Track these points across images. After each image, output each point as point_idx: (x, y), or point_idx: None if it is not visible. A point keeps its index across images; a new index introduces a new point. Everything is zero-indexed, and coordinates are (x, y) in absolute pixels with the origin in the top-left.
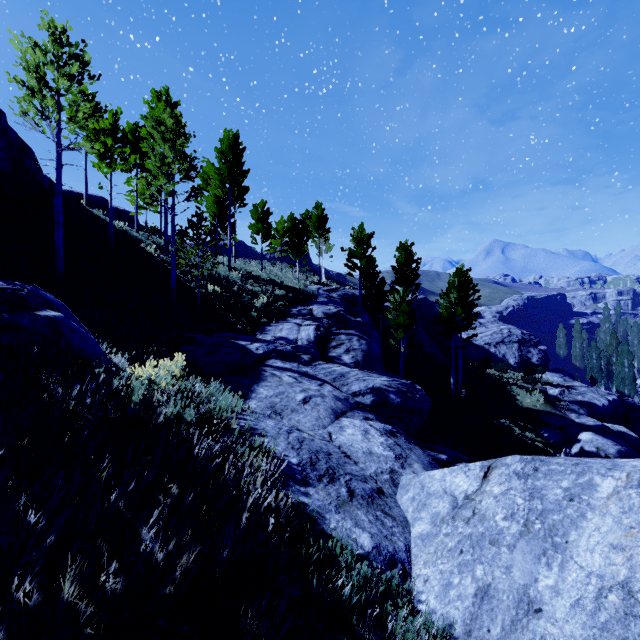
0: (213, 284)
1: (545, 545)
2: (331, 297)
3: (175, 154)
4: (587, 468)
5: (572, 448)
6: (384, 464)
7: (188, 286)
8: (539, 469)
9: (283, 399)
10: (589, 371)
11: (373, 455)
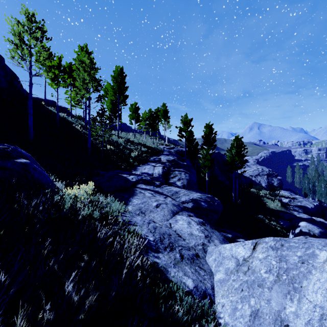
0: (110, 145)
1: (289, 288)
2: (170, 152)
3: (90, 78)
4: (311, 245)
5: (295, 230)
6: (199, 240)
7: (97, 146)
8: (284, 245)
9: (145, 205)
10: (303, 190)
11: (193, 235)
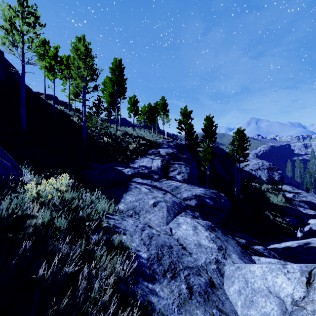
0: (107, 137)
1: None
2: (169, 145)
3: (85, 66)
4: None
5: (304, 228)
6: (210, 255)
7: (93, 138)
8: None
9: (141, 203)
10: (305, 184)
11: (202, 247)
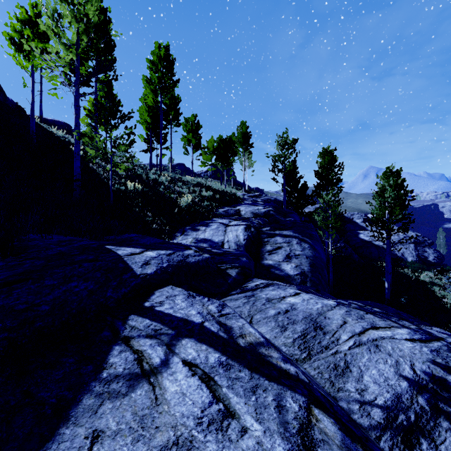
0: (138, 184)
1: None
2: (256, 201)
3: (72, 12)
4: None
5: None
6: None
7: (106, 183)
8: None
9: None
10: None
11: None
